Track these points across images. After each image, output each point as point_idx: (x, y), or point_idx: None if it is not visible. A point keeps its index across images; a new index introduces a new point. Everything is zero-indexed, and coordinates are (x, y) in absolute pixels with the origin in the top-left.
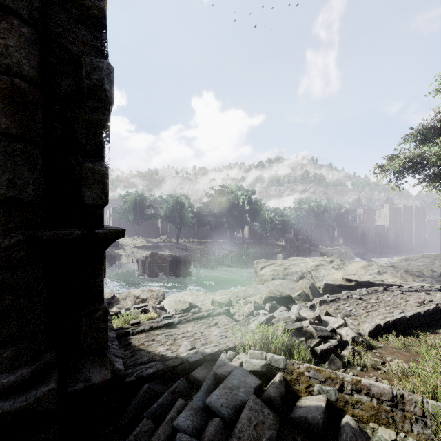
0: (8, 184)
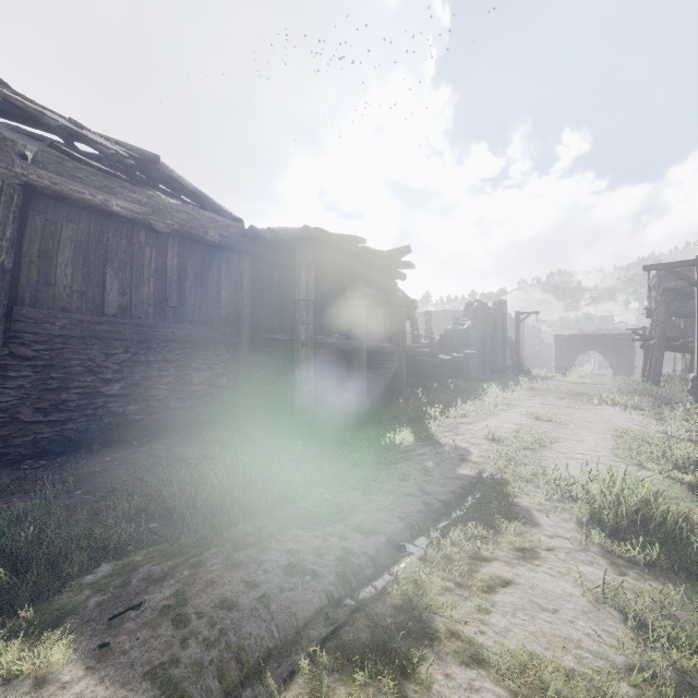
0: (625, 363)
